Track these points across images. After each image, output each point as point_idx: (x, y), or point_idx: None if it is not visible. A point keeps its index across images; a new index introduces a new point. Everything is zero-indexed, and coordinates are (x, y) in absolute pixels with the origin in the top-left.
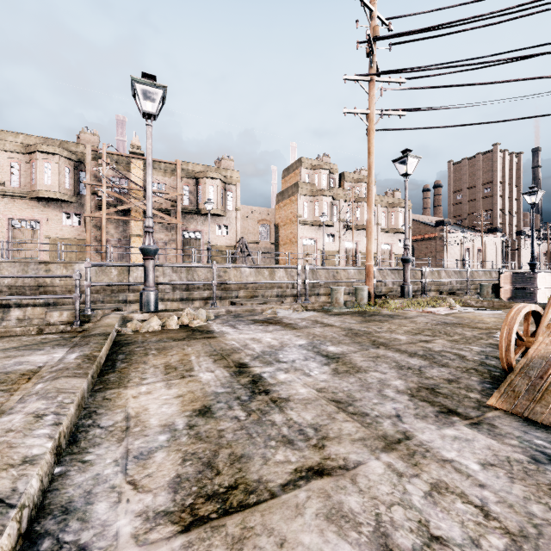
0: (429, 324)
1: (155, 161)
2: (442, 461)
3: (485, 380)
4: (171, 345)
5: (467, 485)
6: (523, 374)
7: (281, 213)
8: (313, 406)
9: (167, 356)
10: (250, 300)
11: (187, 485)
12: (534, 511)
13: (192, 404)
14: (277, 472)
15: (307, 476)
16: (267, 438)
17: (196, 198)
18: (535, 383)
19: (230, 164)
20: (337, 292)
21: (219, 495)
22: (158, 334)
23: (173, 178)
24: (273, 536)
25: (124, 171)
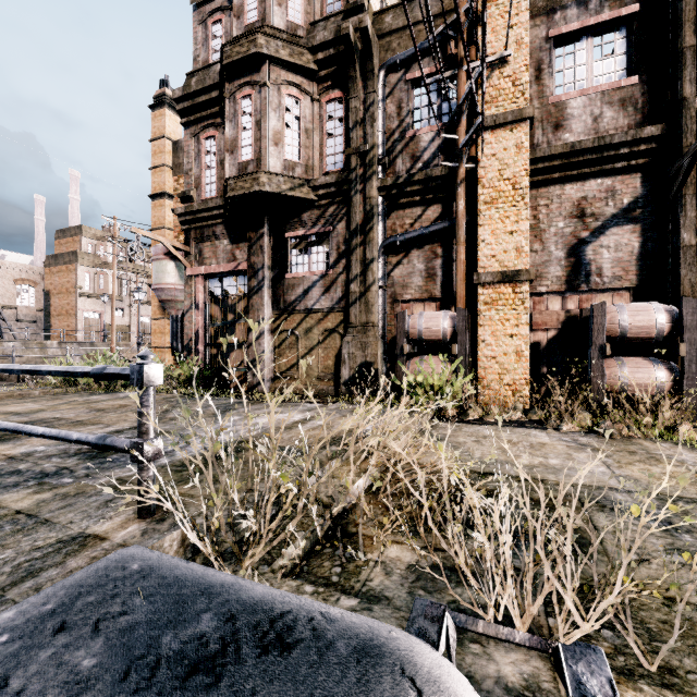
0: None
1: None
2: None
3: None
4: None
5: None
6: None
7: (53, 280)
8: None
9: None
10: None
11: None
12: None
13: None
14: None
15: None
16: None
17: None
18: None
19: None
20: None
21: None
22: None
23: None
24: None
25: None
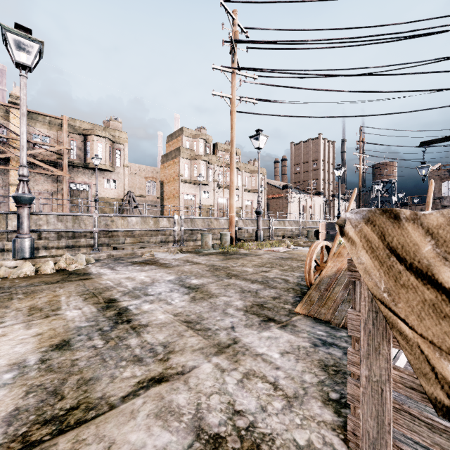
0: (270, 259)
1: (39, 114)
2: (256, 356)
3: (297, 296)
4: (42, 288)
5: (268, 370)
6: (317, 289)
7: (165, 172)
8: (168, 328)
9: (34, 299)
10: (133, 245)
11: (24, 416)
12: (306, 379)
13: (50, 340)
14: (121, 387)
15: (148, 385)
16: (119, 360)
17: (84, 153)
18: (323, 294)
19: (118, 126)
20: (207, 237)
21: (58, 418)
22: (30, 279)
23: (59, 132)
24: (103, 442)
25: (2, 120)
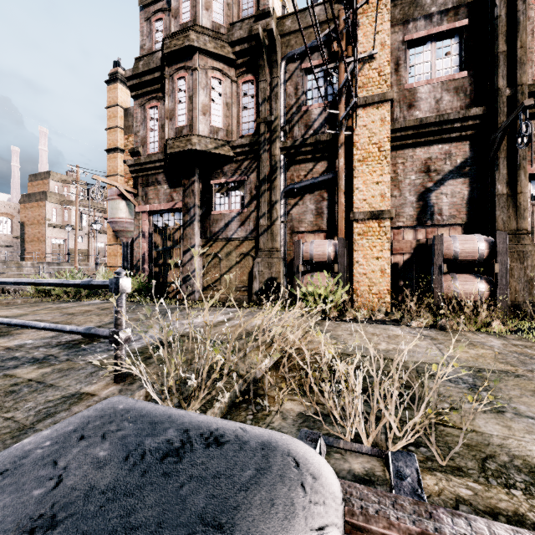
0: None
1: None
2: None
3: None
4: None
5: None
6: None
7: (27, 213)
8: None
9: None
10: None
11: None
12: None
13: None
14: None
15: None
16: None
17: None
18: None
19: None
20: None
21: None
22: None
23: None
24: None
25: None
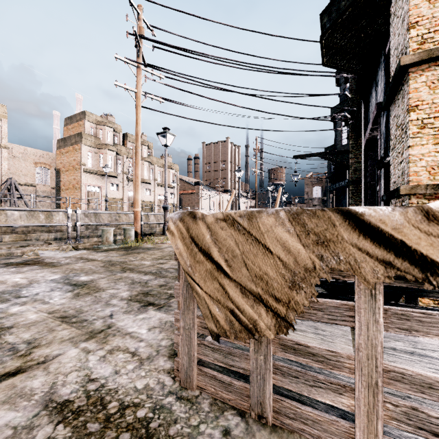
0: (172, 251)
1: None
2: (125, 335)
3: None
4: None
5: (132, 343)
6: None
7: (62, 159)
8: (37, 326)
9: None
10: (10, 243)
11: None
12: (162, 344)
13: None
14: None
15: None
16: None
17: None
18: None
19: None
20: (107, 232)
21: None
22: None
23: None
24: None
25: None
